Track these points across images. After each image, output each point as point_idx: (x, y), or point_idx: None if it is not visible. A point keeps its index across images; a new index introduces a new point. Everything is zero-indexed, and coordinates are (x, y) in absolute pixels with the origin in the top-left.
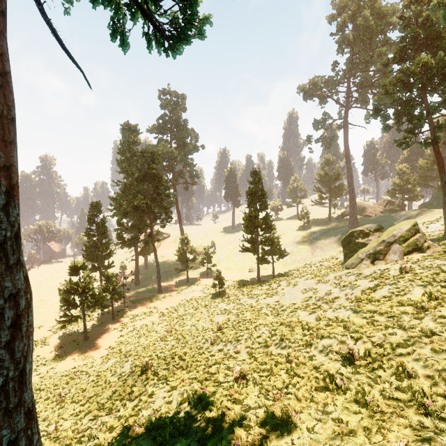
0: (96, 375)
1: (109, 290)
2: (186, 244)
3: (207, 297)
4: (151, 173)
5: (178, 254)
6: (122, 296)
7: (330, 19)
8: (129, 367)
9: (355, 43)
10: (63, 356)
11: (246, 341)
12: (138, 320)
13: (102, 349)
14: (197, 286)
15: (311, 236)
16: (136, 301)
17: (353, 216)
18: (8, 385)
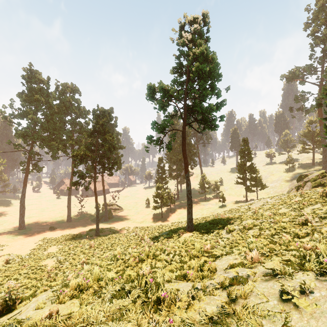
0: (172, 225)
1: (168, 199)
2: (204, 179)
3: (216, 207)
4: (186, 142)
5: (200, 184)
6: (174, 202)
7: (305, 27)
8: (184, 223)
9: (325, 42)
10: (155, 221)
11: (228, 215)
12: (182, 213)
13: (169, 221)
14: (210, 201)
15: (292, 176)
16: (180, 206)
17: (325, 163)
18: (190, 191)
